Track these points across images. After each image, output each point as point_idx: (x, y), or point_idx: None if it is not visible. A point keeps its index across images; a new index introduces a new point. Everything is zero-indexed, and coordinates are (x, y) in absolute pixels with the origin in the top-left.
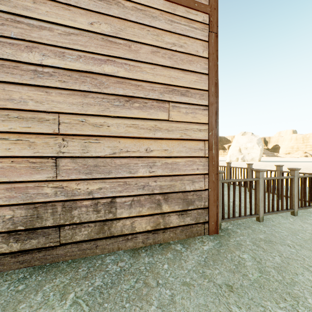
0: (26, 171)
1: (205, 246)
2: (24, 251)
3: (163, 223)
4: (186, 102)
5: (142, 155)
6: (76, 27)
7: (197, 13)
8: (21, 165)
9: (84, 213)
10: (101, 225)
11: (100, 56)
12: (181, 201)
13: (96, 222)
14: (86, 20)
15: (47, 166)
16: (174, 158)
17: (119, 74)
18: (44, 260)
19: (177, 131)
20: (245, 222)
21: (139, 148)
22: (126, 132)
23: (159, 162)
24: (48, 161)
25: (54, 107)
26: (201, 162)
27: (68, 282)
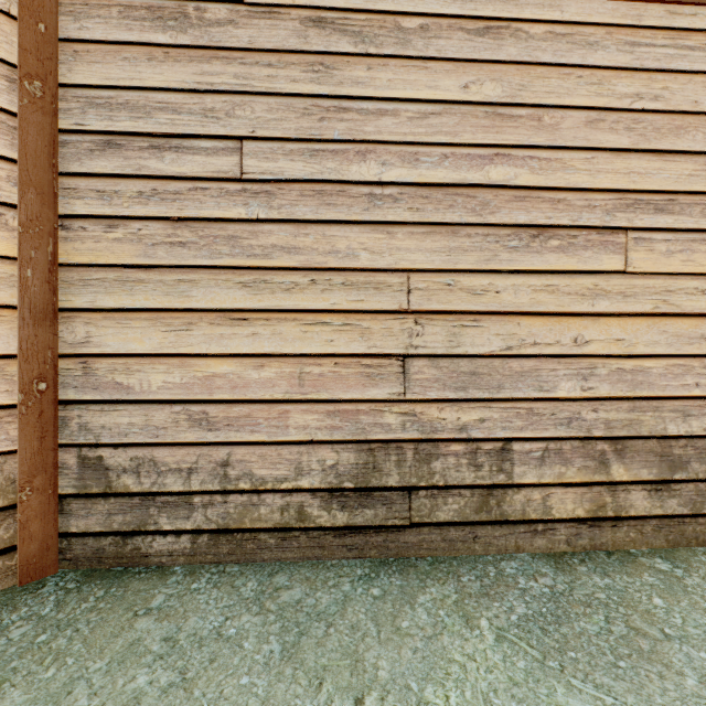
0: (356, 381)
1: None
2: (353, 528)
3: (613, 505)
4: (667, 227)
5: (565, 352)
6: (438, 99)
7: (695, 12)
8: (349, 370)
9: (451, 468)
10: (483, 495)
11: (481, 149)
12: (654, 459)
13: (474, 487)
14: (455, 82)
15: (388, 373)
16: (638, 358)
17: (518, 182)
18: (384, 550)
19: (645, 296)
20: None
21: (560, 338)
22: (531, 304)
23: (603, 367)
24: (390, 364)
25: (400, 260)
26: (705, 369)
27: (457, 598)
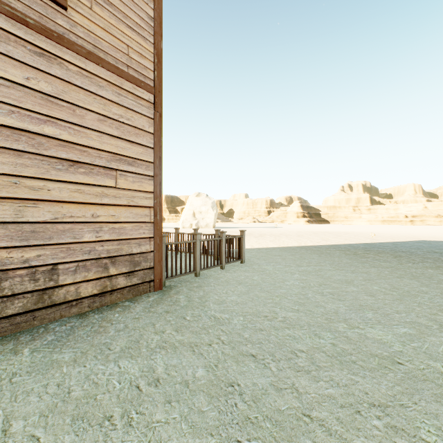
0: None
1: (151, 298)
2: None
3: (111, 285)
4: (133, 172)
5: (88, 221)
6: (8, 78)
7: (143, 92)
8: None
9: (18, 284)
10: (40, 294)
11: (38, 115)
12: (128, 263)
13: (34, 291)
14: (21, 73)
15: None
16: (121, 223)
17: (62, 137)
18: None
19: (124, 198)
20: (186, 278)
21: (85, 214)
22: (70, 197)
23: (106, 227)
24: None
25: None
26: (147, 227)
27: (13, 347)
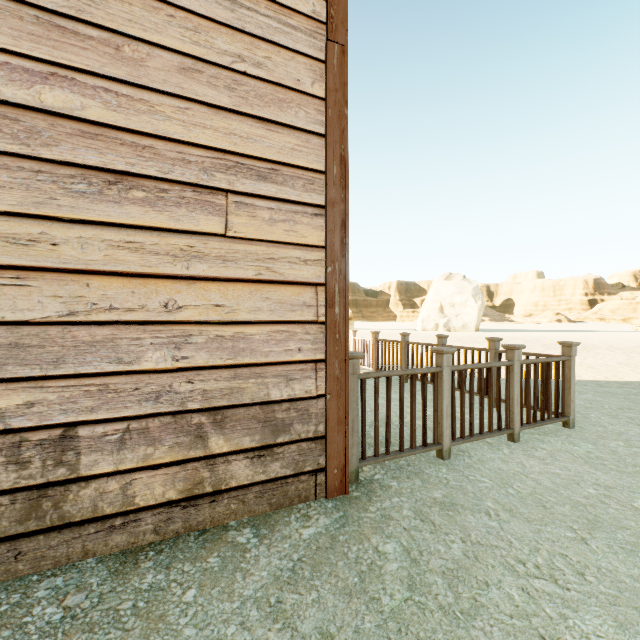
0: None
1: (308, 528)
2: None
3: (212, 479)
4: (271, 196)
5: (153, 319)
6: None
7: None
8: None
9: None
10: (33, 499)
11: (28, 62)
12: (258, 426)
13: (17, 491)
14: None
15: None
16: (240, 325)
17: (86, 115)
18: None
19: (248, 262)
20: (414, 461)
21: (146, 302)
22: (107, 262)
23: (200, 334)
24: None
25: None
26: (307, 334)
27: None
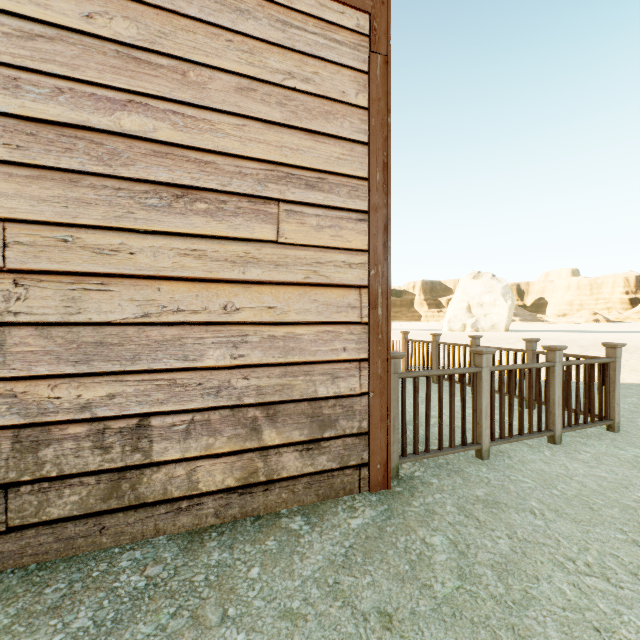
0: None
1: (355, 519)
2: None
3: (265, 469)
4: (318, 203)
5: (214, 320)
6: (50, 22)
7: (343, 11)
8: None
9: (69, 454)
10: (114, 480)
11: (110, 91)
12: (306, 421)
13: (102, 473)
14: (76, 7)
15: None
16: (290, 325)
17: (158, 136)
18: None
19: (297, 266)
20: (453, 460)
21: (208, 305)
22: (175, 268)
23: (255, 334)
24: None
25: None
26: (352, 335)
27: (6, 625)
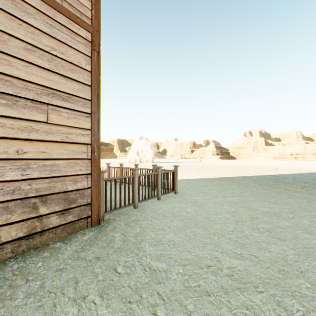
0: None
1: (86, 236)
2: None
3: (41, 225)
4: (68, 107)
5: (11, 157)
6: None
7: (80, 28)
8: None
9: None
10: None
11: None
12: (62, 201)
13: None
14: None
15: None
16: (54, 160)
17: None
18: None
19: (57, 134)
20: (125, 210)
21: (7, 150)
22: None
23: (35, 164)
24: None
25: None
26: (84, 163)
27: None
